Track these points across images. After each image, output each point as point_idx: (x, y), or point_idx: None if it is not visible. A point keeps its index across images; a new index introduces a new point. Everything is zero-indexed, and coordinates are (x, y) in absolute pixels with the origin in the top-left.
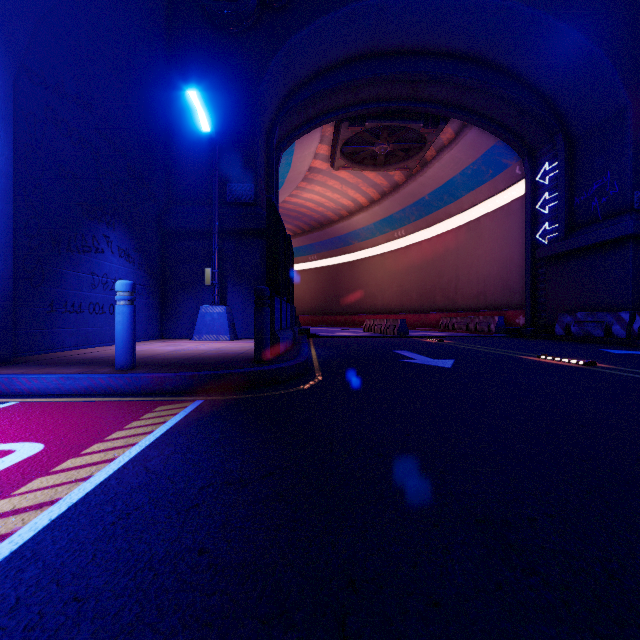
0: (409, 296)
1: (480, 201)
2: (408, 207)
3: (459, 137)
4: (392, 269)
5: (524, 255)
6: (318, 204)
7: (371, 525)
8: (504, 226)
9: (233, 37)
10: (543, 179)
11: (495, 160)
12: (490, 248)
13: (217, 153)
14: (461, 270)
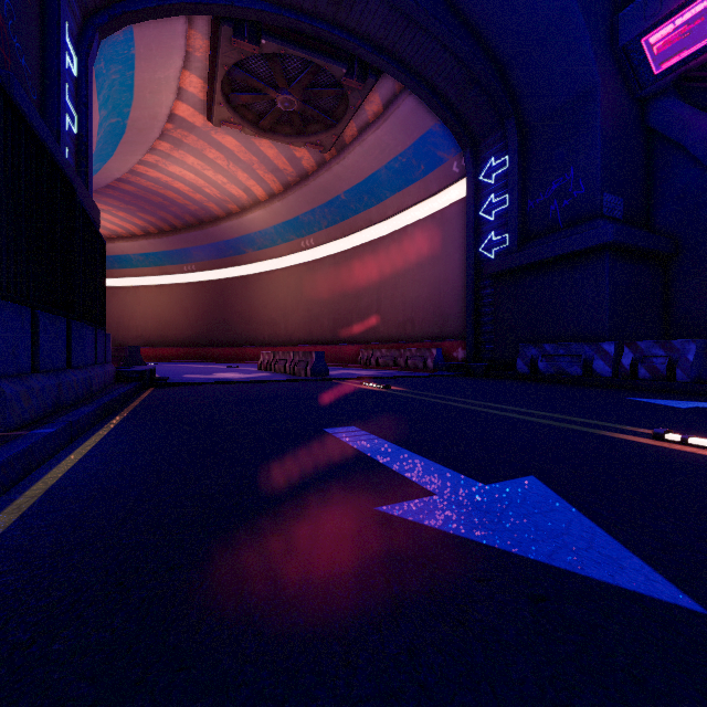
0: (320, 323)
1: (408, 206)
2: (319, 208)
3: (389, 111)
4: (298, 288)
5: (461, 274)
6: (194, 188)
7: None
8: (436, 238)
9: None
10: (488, 178)
11: (429, 152)
12: (419, 265)
13: None
14: (384, 291)
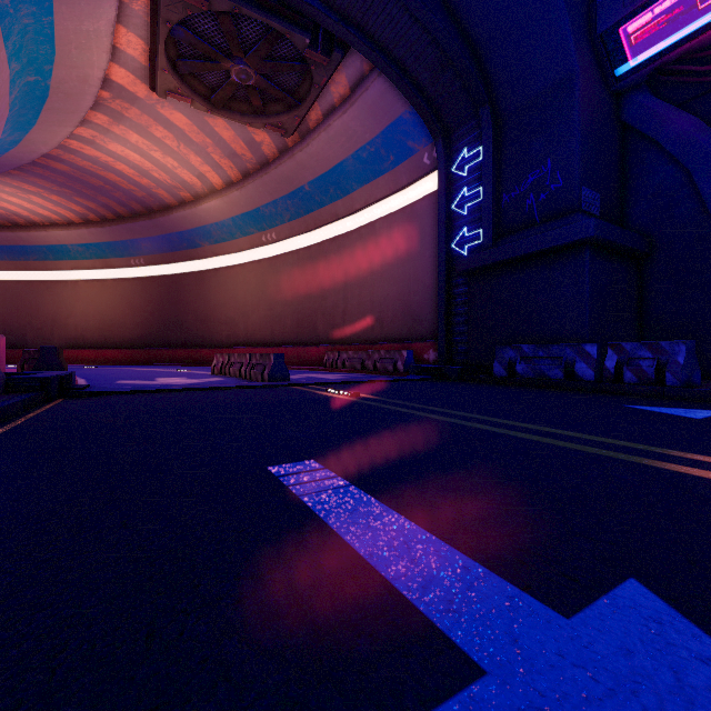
0: (282, 323)
1: (376, 199)
2: (281, 199)
3: (356, 94)
4: (259, 285)
5: (432, 271)
6: (140, 171)
7: None
8: (406, 234)
9: None
10: (461, 170)
11: (399, 141)
12: (388, 262)
13: None
14: (351, 290)
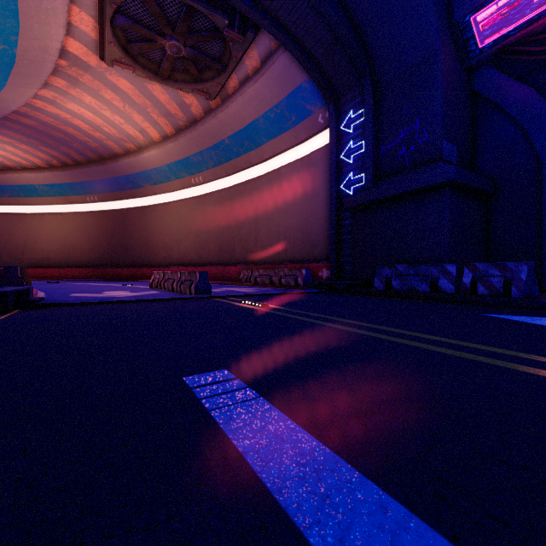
0: (207, 247)
1: (281, 150)
2: (207, 150)
3: (266, 66)
4: (189, 218)
5: (325, 207)
6: (93, 126)
7: None
8: (305, 178)
9: None
10: (348, 127)
11: (299, 105)
12: (290, 200)
13: None
14: (261, 222)
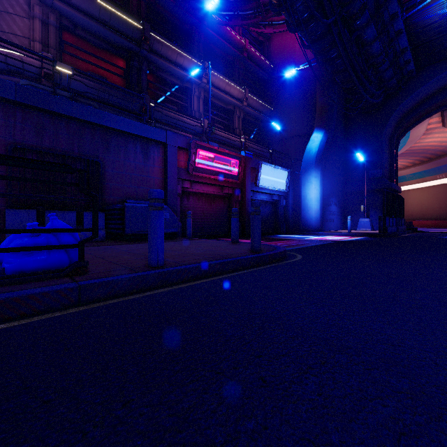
0: None
1: None
2: None
3: None
4: None
5: None
6: (440, 142)
7: (386, 240)
8: None
9: (372, 114)
10: None
11: None
12: None
13: (365, 164)
14: None
